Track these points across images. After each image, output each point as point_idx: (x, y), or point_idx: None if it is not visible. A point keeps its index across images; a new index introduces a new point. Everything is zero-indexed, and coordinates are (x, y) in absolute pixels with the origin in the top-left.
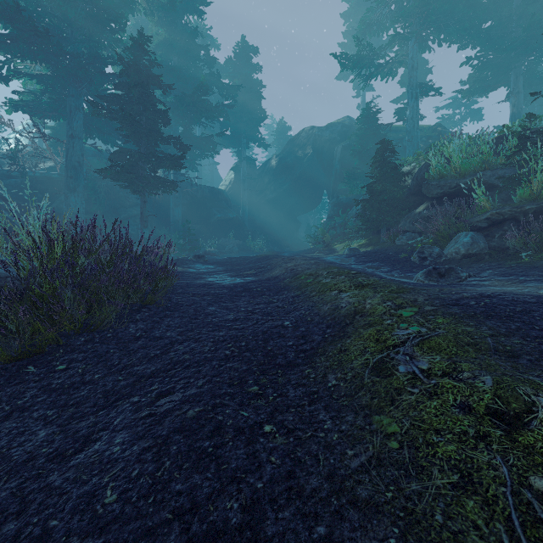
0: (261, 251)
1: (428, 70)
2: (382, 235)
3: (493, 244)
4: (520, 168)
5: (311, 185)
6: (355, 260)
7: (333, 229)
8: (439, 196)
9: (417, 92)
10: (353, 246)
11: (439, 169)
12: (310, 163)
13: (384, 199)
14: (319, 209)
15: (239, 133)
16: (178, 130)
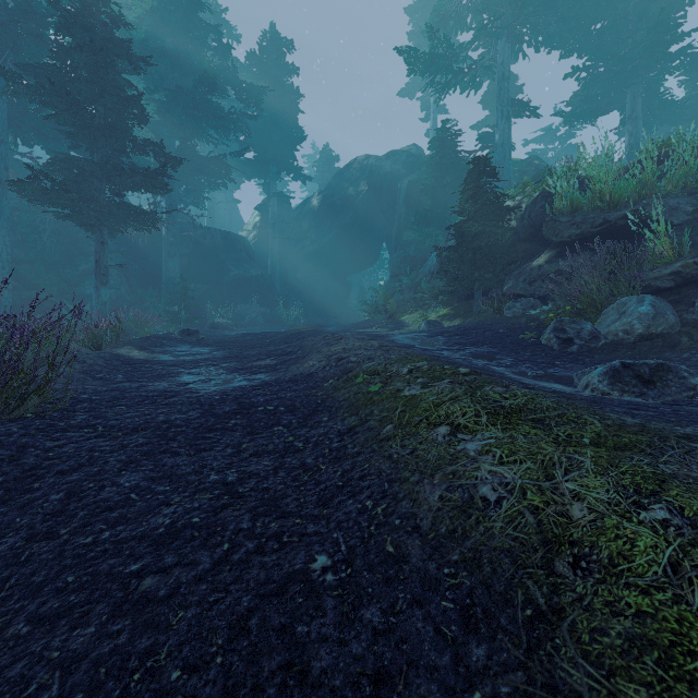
0: (297, 323)
1: (518, 88)
2: (475, 301)
3: (691, 318)
4: (697, 197)
5: (366, 234)
6: (444, 341)
7: (398, 293)
8: (574, 240)
9: (508, 109)
10: (430, 318)
11: (571, 198)
12: (364, 204)
13: (480, 247)
14: (376, 267)
15: (267, 159)
16: (174, 145)
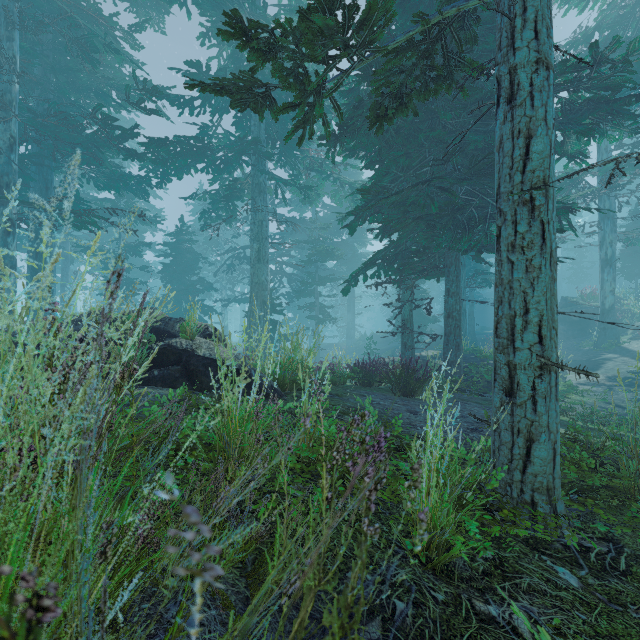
0: None
1: None
2: None
3: None
4: None
5: None
6: None
7: None
8: None
9: None
10: None
11: None
12: None
13: None
14: None
15: None
16: None
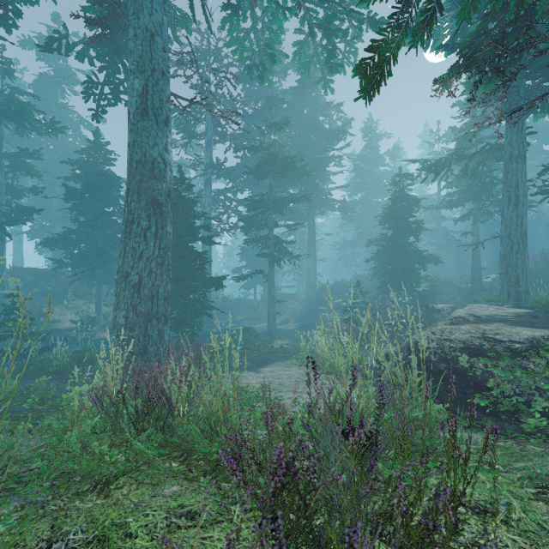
0: None
1: None
2: None
3: None
4: None
5: None
6: None
7: None
8: None
9: None
10: None
11: None
12: None
13: None
14: None
15: None
16: None
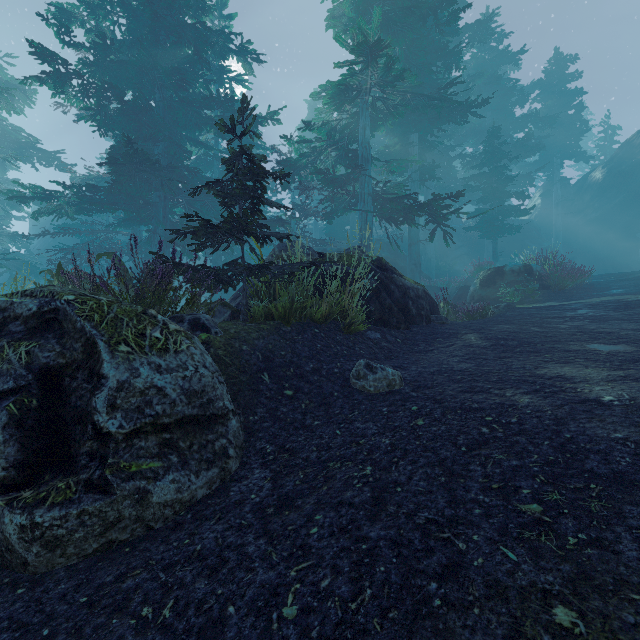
0: None
1: None
2: None
3: None
4: None
5: None
6: None
7: None
8: None
9: None
10: None
11: None
12: None
13: None
14: None
15: (551, 155)
16: None
